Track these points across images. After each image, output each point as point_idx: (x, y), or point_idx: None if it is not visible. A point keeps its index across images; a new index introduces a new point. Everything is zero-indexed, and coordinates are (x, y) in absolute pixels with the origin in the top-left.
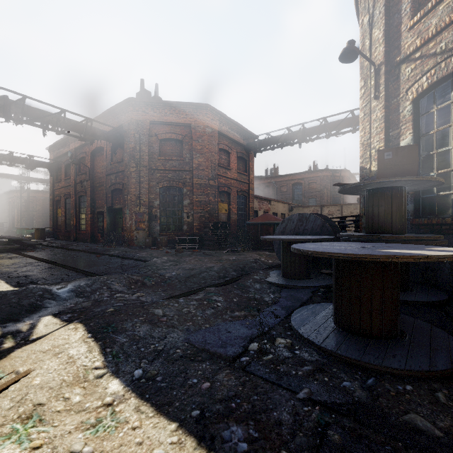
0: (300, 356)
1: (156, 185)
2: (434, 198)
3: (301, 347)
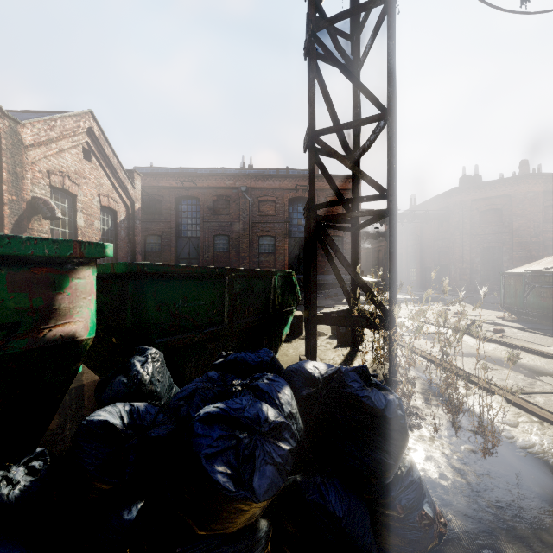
0: None
1: (476, 246)
2: None
3: None
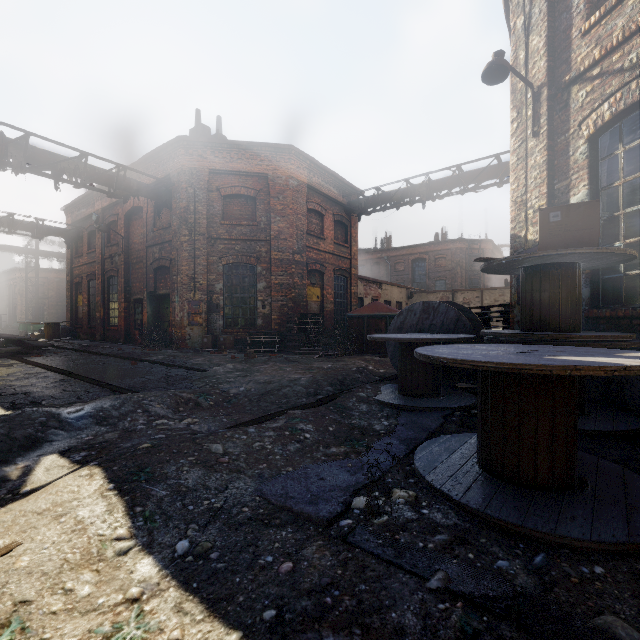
0: (430, 518)
1: (217, 260)
2: (621, 279)
3: (430, 504)
